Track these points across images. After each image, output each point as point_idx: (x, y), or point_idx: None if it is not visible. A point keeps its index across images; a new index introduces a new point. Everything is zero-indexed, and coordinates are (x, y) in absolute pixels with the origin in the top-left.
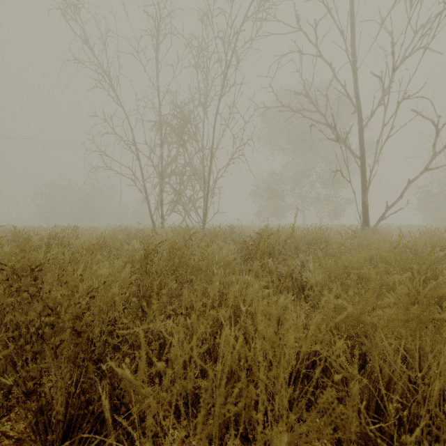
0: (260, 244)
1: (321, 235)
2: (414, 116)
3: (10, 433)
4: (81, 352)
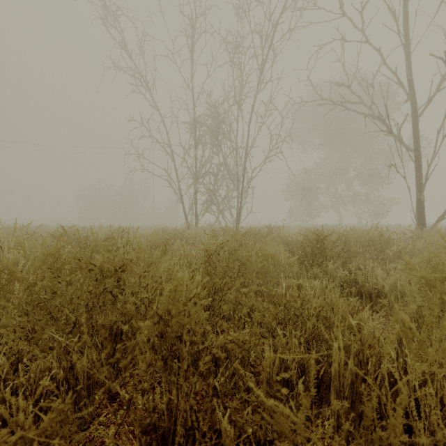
0: None
1: (379, 237)
2: None
3: (105, 439)
4: (191, 365)
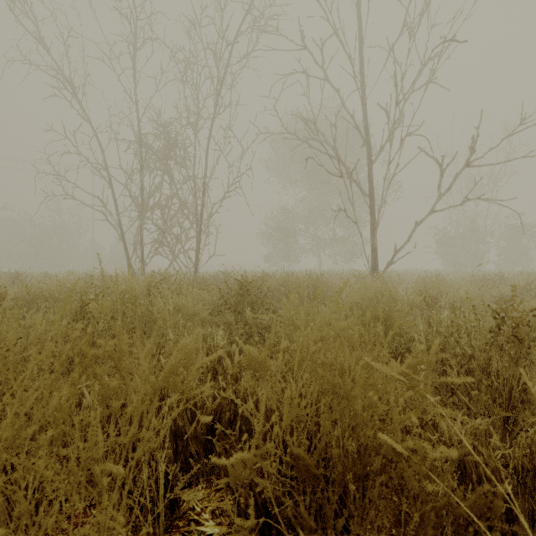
0: (72, 288)
1: (316, 282)
2: (417, 154)
3: None
4: None
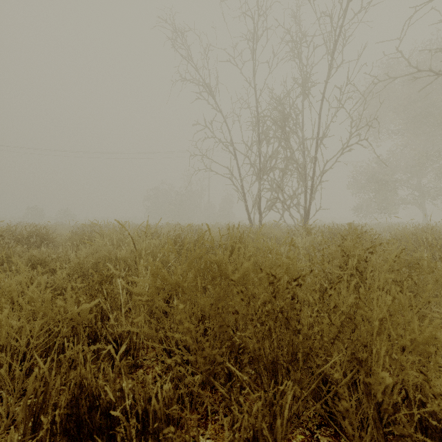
0: None
1: None
2: None
3: None
4: None
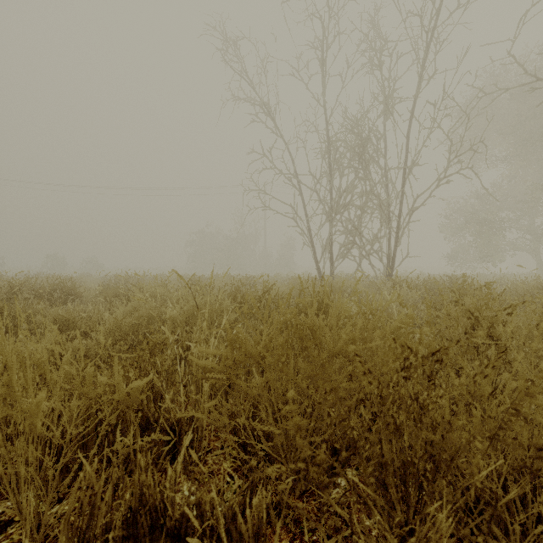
0: None
1: None
2: None
3: None
4: None
